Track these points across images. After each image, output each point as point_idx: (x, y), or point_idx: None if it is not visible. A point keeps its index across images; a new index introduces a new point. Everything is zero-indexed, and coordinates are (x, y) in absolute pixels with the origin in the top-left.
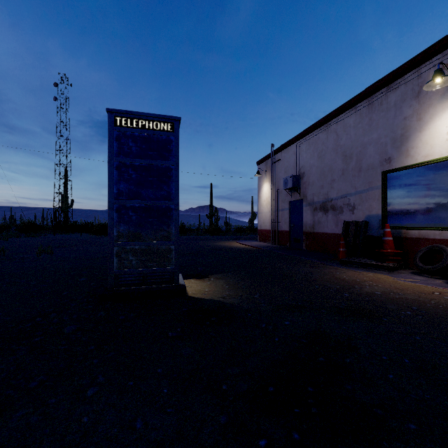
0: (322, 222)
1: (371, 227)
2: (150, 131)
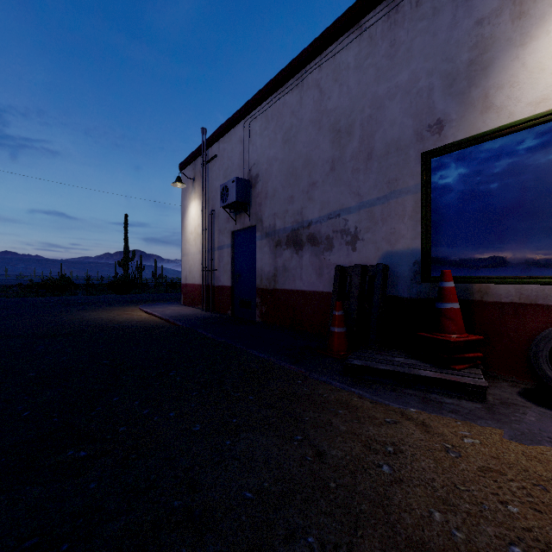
0: (291, 268)
1: (395, 277)
2: None
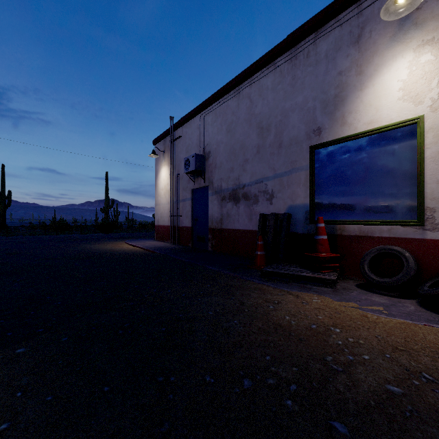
0: (232, 215)
1: (295, 221)
2: None
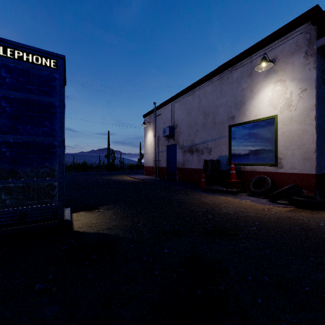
0: (189, 160)
1: (222, 164)
2: (28, 64)
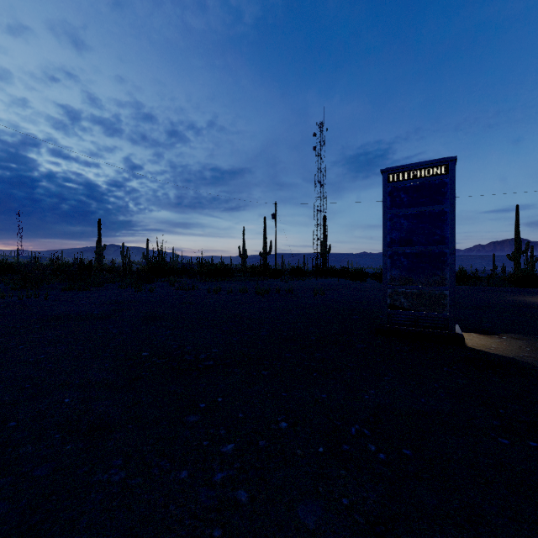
0: None
1: None
2: (421, 179)
